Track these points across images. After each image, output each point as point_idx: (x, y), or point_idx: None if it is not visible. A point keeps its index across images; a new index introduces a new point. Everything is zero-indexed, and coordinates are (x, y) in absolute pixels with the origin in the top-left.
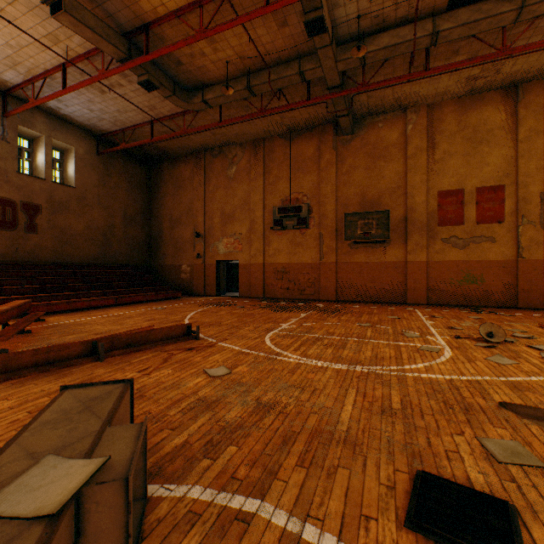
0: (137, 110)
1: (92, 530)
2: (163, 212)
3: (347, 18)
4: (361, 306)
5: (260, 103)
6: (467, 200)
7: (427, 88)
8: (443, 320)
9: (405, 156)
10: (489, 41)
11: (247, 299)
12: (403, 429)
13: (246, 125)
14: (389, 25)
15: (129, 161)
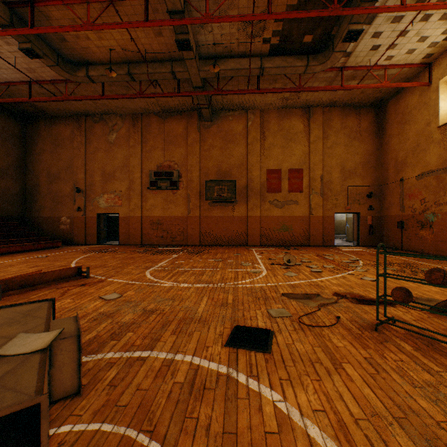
0: (13, 69)
1: (58, 365)
2: (40, 166)
3: (206, 43)
4: (217, 248)
5: (139, 86)
6: (283, 176)
7: (260, 99)
8: (267, 254)
9: (247, 143)
10: (293, 79)
11: (127, 246)
12: (231, 311)
13: (127, 101)
14: (235, 55)
15: (0, 114)
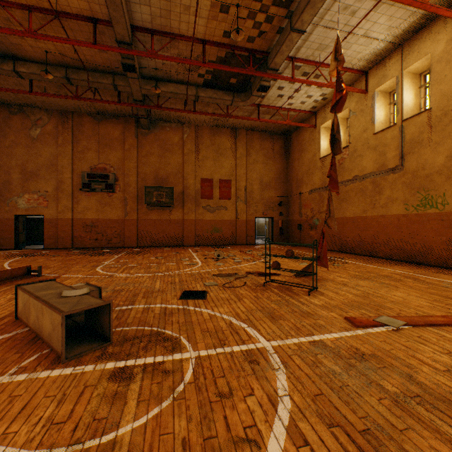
0: None
1: None
2: None
3: (149, 66)
4: (156, 249)
5: (74, 87)
6: (215, 185)
7: (195, 117)
8: (202, 252)
9: (183, 153)
10: (222, 106)
11: (56, 250)
12: (180, 285)
13: (57, 98)
14: (174, 80)
15: None
